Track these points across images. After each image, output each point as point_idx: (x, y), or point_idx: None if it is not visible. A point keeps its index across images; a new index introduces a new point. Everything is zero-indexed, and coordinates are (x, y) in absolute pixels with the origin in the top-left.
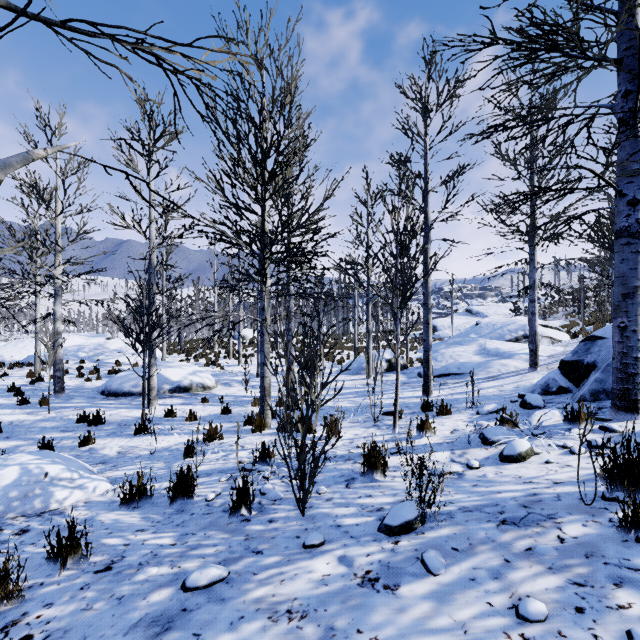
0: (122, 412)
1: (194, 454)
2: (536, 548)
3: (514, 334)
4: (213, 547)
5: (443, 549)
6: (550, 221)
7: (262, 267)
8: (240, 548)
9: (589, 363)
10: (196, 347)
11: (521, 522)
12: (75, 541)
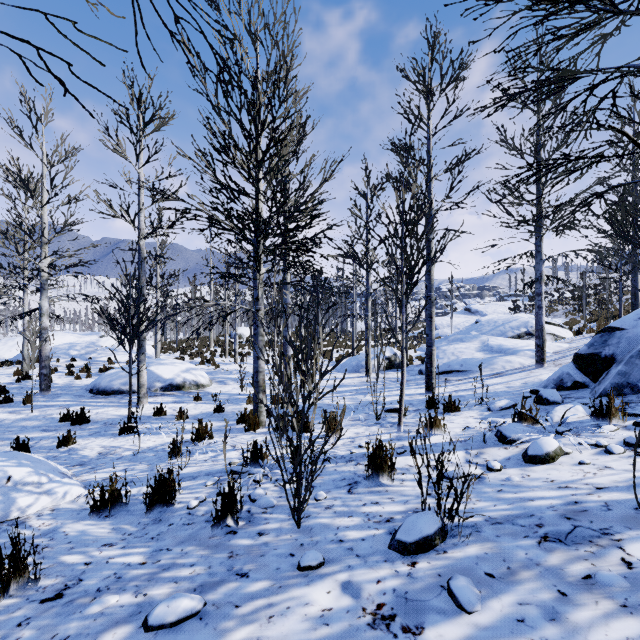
0: (109, 411)
1: (180, 455)
2: (598, 576)
3: (516, 331)
4: (189, 567)
5: (474, 575)
6: (559, 210)
7: (255, 252)
8: (222, 569)
9: (607, 356)
10: (192, 346)
11: (568, 539)
12: (20, 562)
